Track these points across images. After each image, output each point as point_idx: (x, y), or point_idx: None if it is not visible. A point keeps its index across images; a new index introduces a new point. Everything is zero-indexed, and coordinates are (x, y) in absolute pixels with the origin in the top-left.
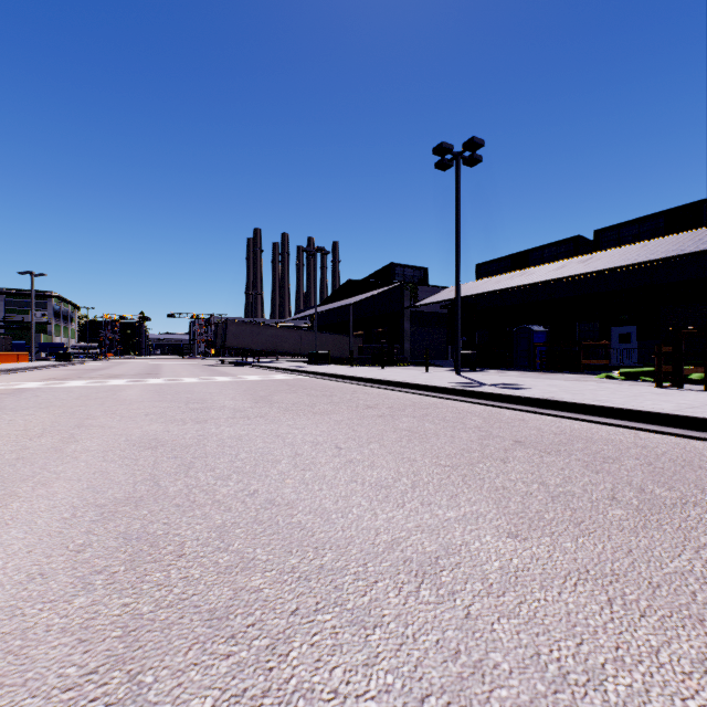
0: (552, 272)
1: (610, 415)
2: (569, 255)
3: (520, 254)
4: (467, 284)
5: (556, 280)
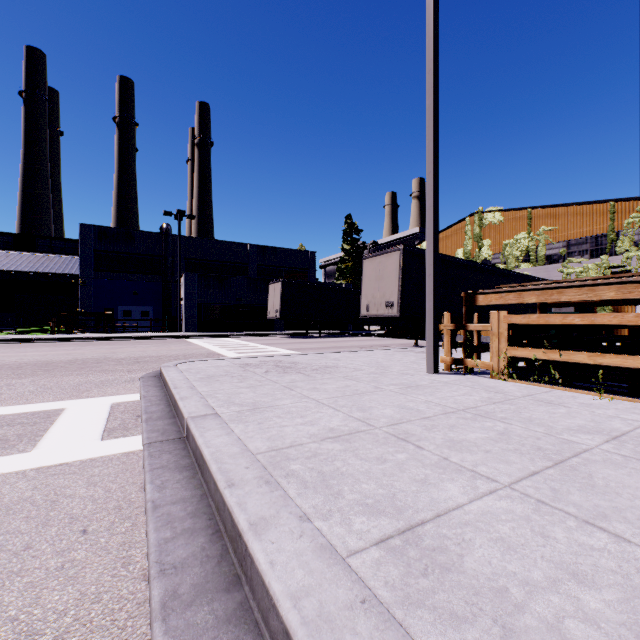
0: None
1: (60, 340)
2: None
3: None
4: None
5: None
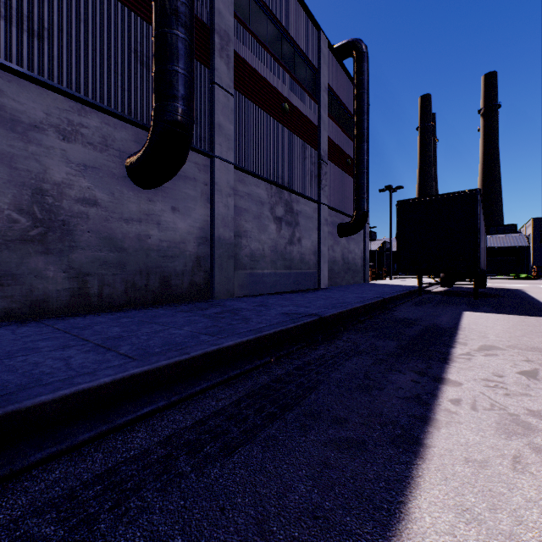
0: None
1: None
2: None
3: None
4: None
5: None
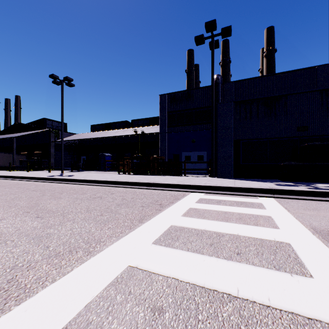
0: (113, 133)
1: (81, 182)
2: (124, 127)
3: (108, 124)
4: (85, 133)
5: (112, 136)
